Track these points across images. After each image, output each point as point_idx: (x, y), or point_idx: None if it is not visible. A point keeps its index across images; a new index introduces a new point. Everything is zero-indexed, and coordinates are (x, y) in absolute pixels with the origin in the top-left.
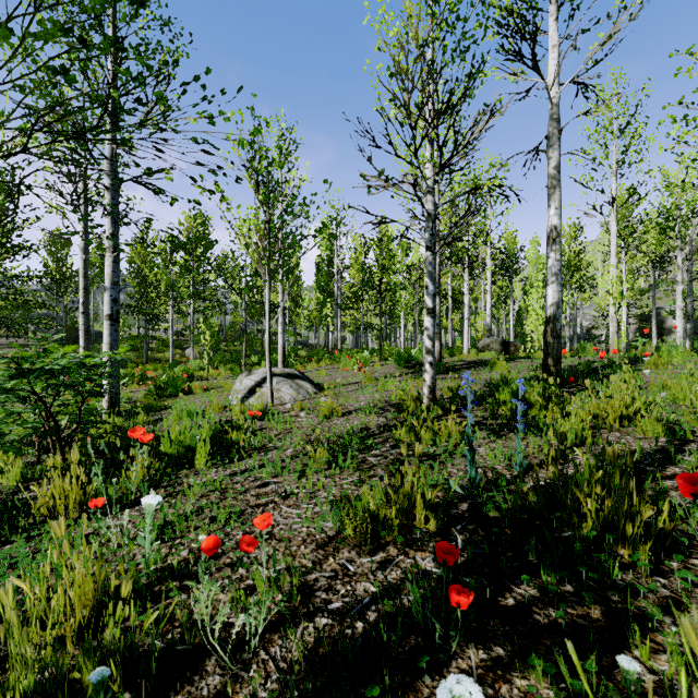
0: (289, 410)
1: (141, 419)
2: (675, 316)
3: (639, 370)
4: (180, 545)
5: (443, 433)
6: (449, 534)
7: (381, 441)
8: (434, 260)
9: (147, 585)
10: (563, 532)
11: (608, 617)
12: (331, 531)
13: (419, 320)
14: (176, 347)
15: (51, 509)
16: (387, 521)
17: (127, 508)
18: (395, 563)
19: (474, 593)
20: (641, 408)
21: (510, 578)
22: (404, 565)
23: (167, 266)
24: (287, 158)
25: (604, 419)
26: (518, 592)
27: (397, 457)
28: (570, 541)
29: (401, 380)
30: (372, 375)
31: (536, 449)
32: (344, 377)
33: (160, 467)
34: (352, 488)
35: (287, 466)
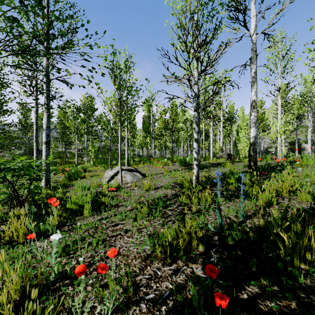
0: (129, 187)
1: (60, 190)
2: (306, 142)
3: (293, 167)
4: (72, 258)
5: (203, 199)
6: (209, 254)
7: (173, 202)
8: (198, 115)
9: (53, 281)
10: (268, 254)
11: (300, 308)
12: (148, 251)
13: (189, 144)
14: (79, 156)
15: (11, 237)
16: (177, 246)
17: (46, 238)
18: (182, 270)
19: (225, 290)
20: (298, 186)
21: (244, 281)
22: (186, 272)
23: (74, 120)
24: (129, 70)
25: (281, 192)
26: (249, 290)
27: (181, 211)
28: (273, 259)
29: (182, 172)
30: (168, 170)
31: (249, 207)
32: (155, 171)
33: (66, 215)
34: (159, 227)
35: (127, 215)
